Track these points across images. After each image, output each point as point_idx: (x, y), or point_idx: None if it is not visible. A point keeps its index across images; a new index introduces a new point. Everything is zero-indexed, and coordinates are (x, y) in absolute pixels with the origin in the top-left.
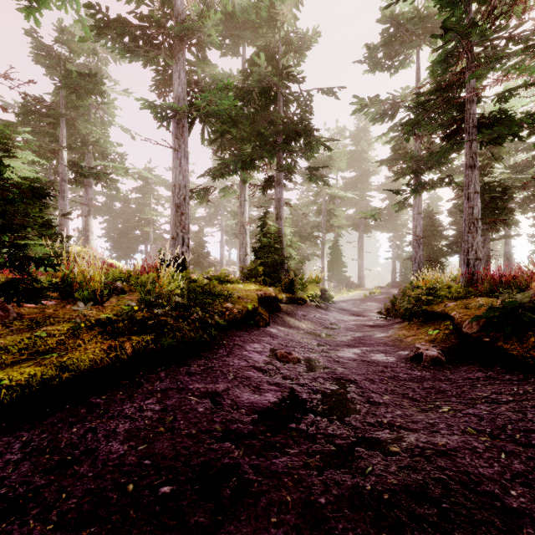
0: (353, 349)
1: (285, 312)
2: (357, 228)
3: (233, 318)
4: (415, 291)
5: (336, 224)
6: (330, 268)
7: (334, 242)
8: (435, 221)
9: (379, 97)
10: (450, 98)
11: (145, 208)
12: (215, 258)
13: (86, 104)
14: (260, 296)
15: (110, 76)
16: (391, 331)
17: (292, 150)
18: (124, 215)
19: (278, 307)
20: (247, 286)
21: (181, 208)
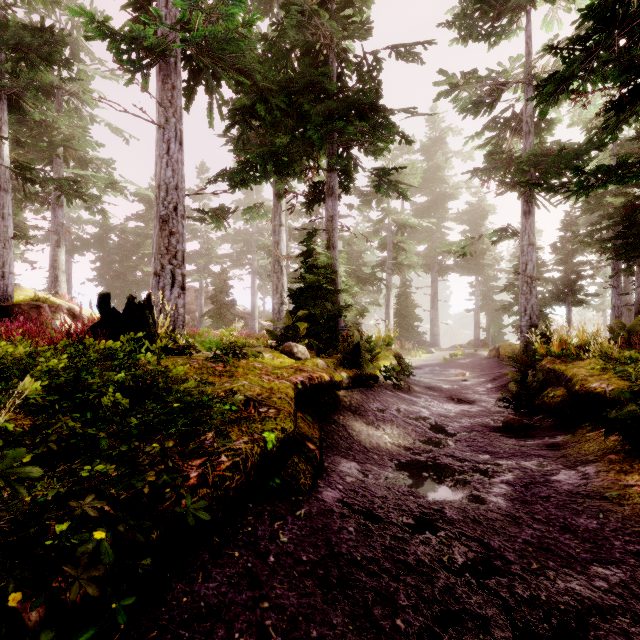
0: (578, 577)
1: (348, 407)
2: (429, 270)
3: (211, 495)
4: (531, 357)
5: (407, 262)
6: (395, 322)
7: (401, 287)
8: (537, 258)
9: (476, 73)
10: (637, 26)
11: (147, 241)
12: (244, 309)
13: (46, 82)
14: (300, 387)
15: (92, 52)
16: (593, 469)
17: (350, 147)
18: (120, 250)
19: (336, 399)
20: (277, 357)
21: (170, 224)
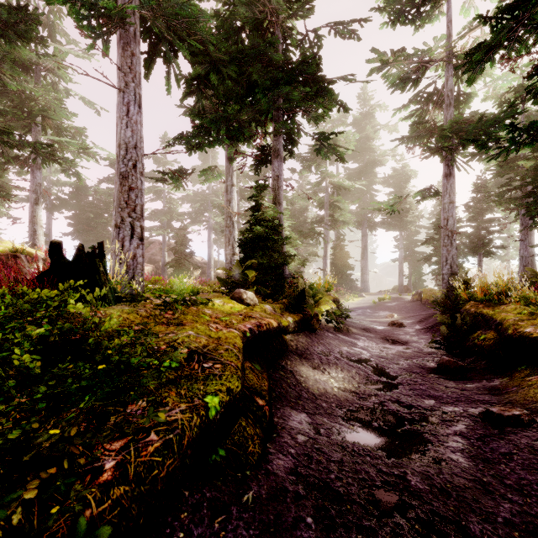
0: None
1: (294, 351)
2: (359, 226)
3: (130, 494)
4: (453, 301)
5: (342, 218)
6: (331, 270)
7: (336, 240)
8: None
9: (404, 51)
10: None
11: None
12: (202, 259)
13: (24, 57)
14: (249, 335)
15: (67, 34)
16: None
17: (293, 115)
18: (94, 208)
19: (283, 344)
20: (227, 303)
21: (129, 180)
